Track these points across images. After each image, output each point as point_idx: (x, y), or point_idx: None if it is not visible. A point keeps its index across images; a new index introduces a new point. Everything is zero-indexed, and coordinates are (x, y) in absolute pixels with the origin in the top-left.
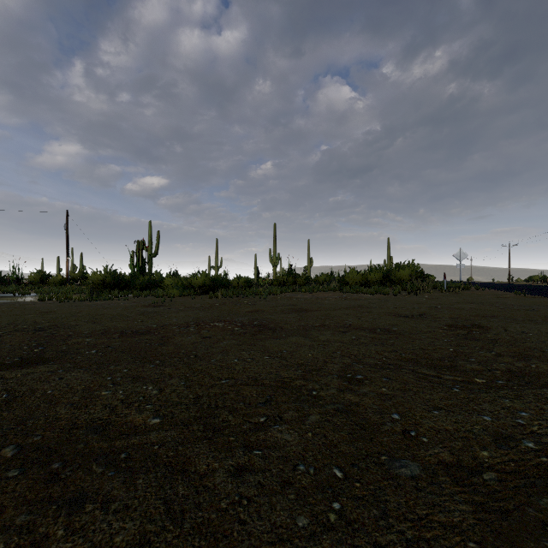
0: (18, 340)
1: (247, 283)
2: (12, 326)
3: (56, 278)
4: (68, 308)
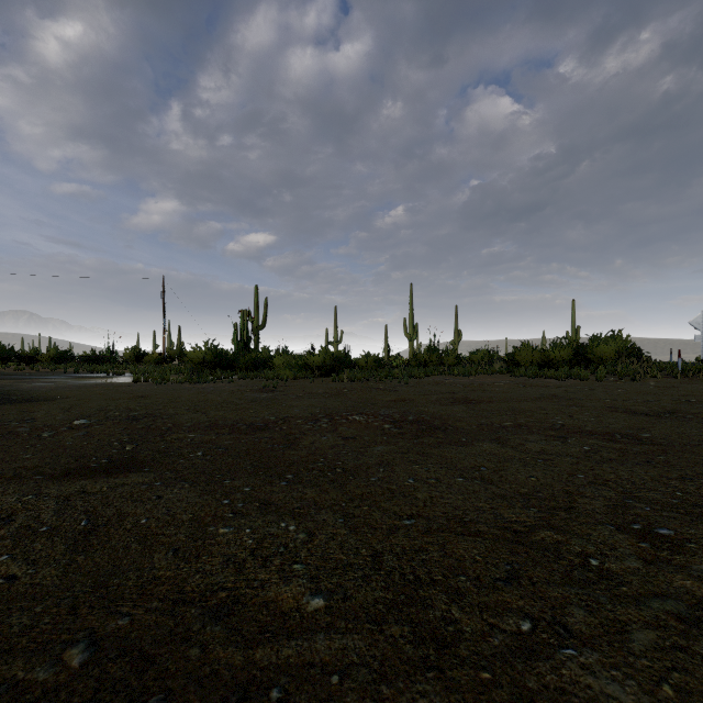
0: (108, 432)
1: (377, 363)
2: (103, 413)
3: (152, 356)
4: (166, 392)
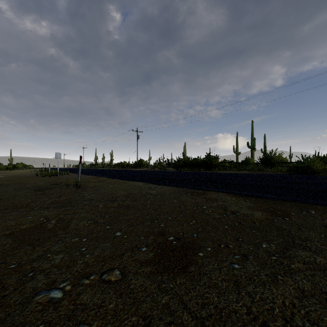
0: None
1: None
2: None
3: None
4: None
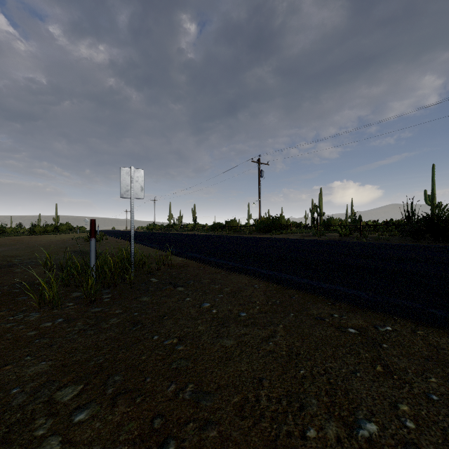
0: None
1: None
2: None
3: None
4: None
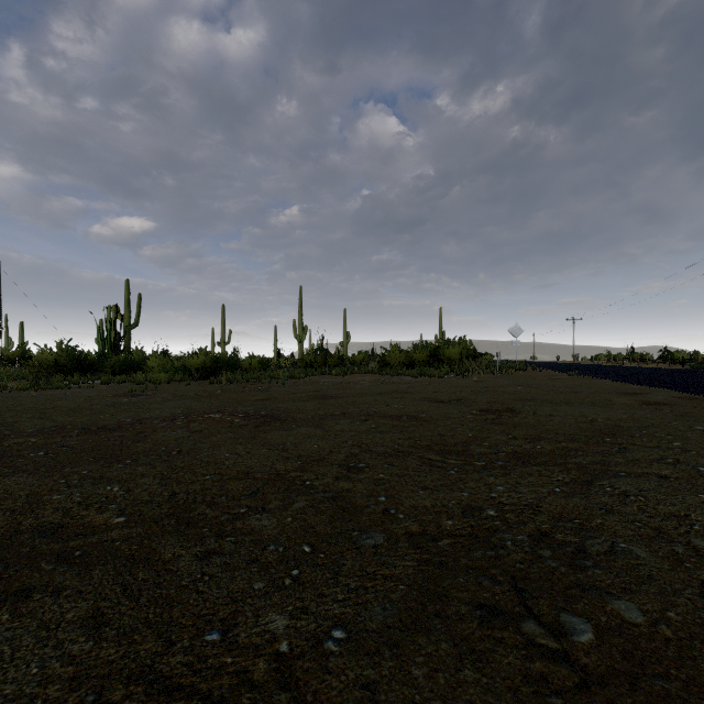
0: None
1: (262, 364)
2: None
3: None
4: (2, 400)
